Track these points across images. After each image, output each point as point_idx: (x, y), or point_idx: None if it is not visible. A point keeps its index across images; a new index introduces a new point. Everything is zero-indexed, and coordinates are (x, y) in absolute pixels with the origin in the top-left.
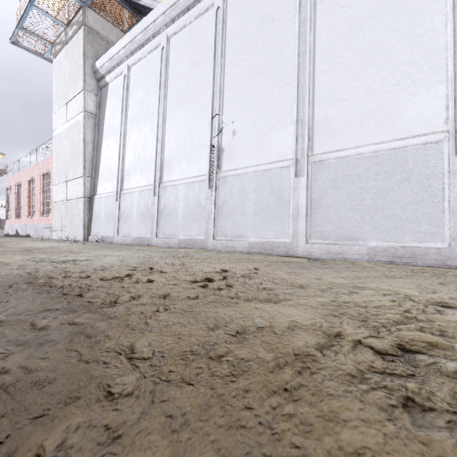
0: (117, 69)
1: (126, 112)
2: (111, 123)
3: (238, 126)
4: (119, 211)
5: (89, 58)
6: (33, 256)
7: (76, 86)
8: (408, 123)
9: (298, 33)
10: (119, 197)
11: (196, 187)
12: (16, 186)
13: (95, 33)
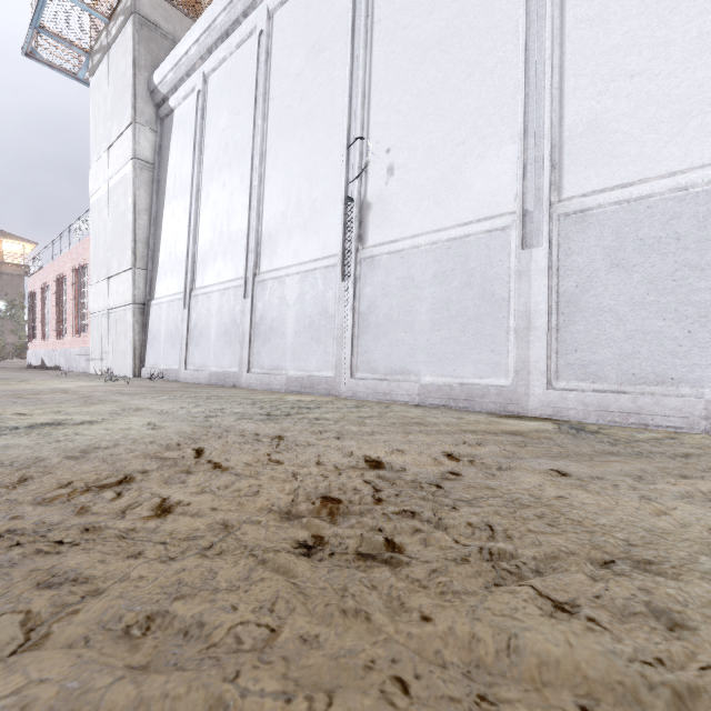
0: (187, 83)
1: (200, 154)
2: (178, 177)
3: (398, 156)
4: (188, 326)
5: (143, 69)
6: None
7: (121, 117)
8: None
9: None
10: (188, 302)
11: (319, 279)
12: (41, 289)
13: (152, 27)
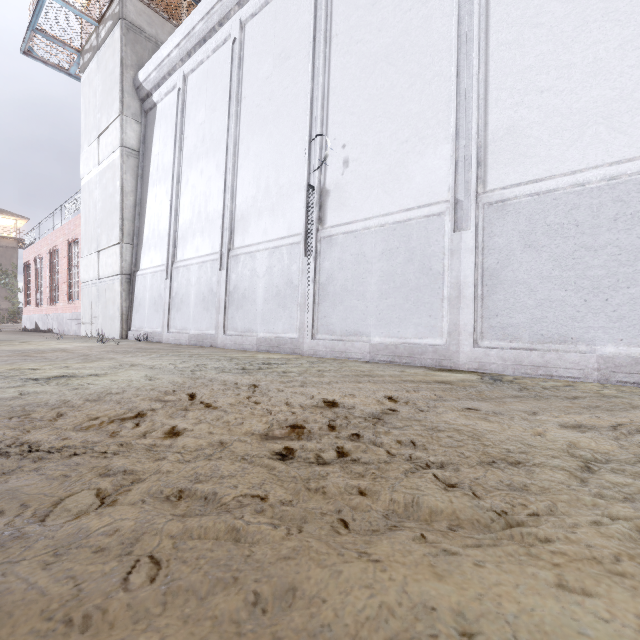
0: (168, 81)
1: (180, 144)
2: (160, 163)
3: (352, 151)
4: (170, 294)
5: (129, 68)
6: (15, 367)
7: (110, 109)
8: None
9: None
10: (170, 273)
11: (285, 254)
12: (36, 261)
13: (138, 31)
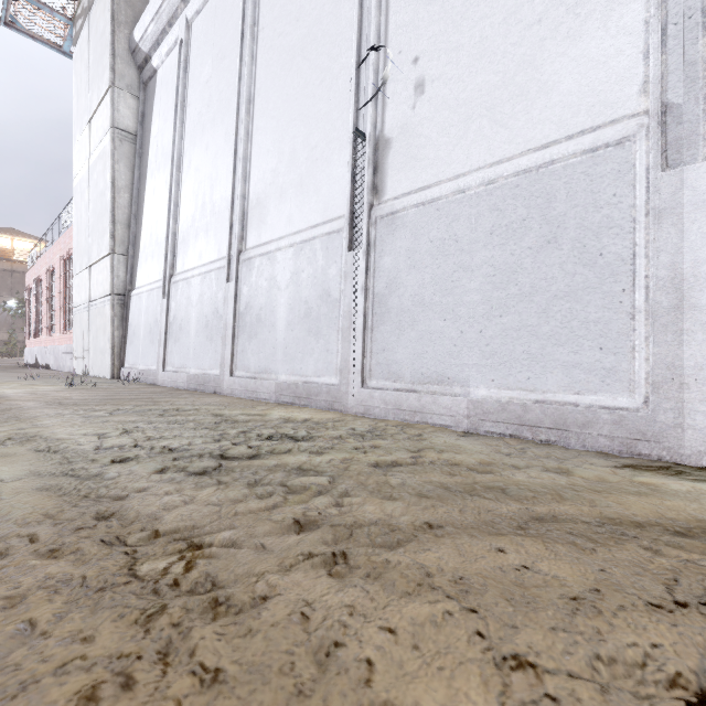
0: (169, 34)
1: (182, 115)
2: (160, 146)
3: (431, 64)
4: (167, 319)
5: (123, 26)
6: None
7: (100, 82)
8: None
9: None
10: (167, 290)
11: (318, 250)
12: (35, 284)
13: None
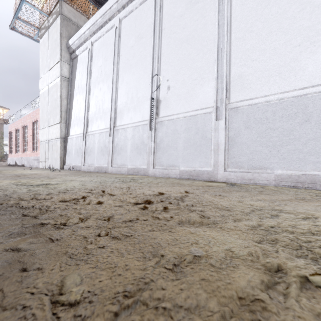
0: (84, 45)
1: (90, 76)
2: (80, 84)
3: (171, 83)
4: (85, 148)
5: (64, 38)
6: (18, 181)
7: (55, 58)
8: (307, 76)
9: (217, 10)
10: (85, 137)
11: (140, 129)
12: (15, 131)
13: (68, 20)
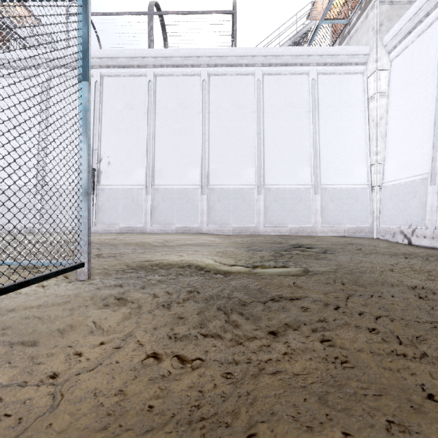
0: None
1: None
2: None
3: (112, 160)
4: None
5: None
6: None
7: None
8: (189, 179)
9: (147, 123)
10: None
11: None
12: None
13: None
